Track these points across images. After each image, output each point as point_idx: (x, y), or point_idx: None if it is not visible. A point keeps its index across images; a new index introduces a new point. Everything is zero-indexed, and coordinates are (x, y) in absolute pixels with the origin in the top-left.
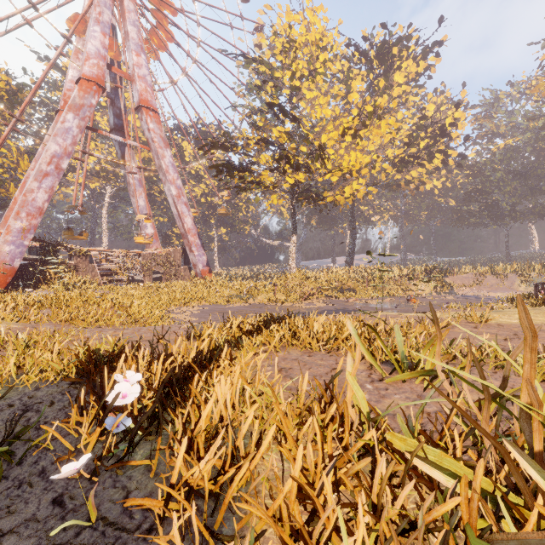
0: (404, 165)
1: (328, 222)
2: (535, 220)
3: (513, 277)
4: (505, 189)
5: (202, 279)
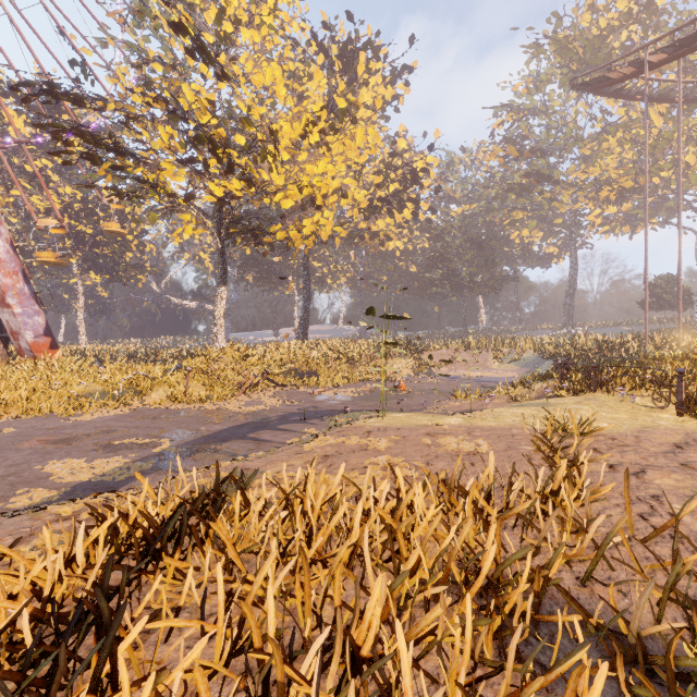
0: (373, 210)
1: (270, 279)
2: (487, 293)
3: (485, 353)
4: (465, 258)
5: (31, 361)
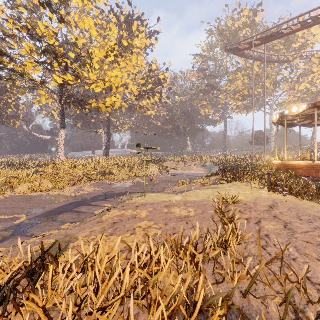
0: (140, 96)
1: (90, 126)
2: (191, 136)
3: (190, 163)
4: (182, 120)
5: None
